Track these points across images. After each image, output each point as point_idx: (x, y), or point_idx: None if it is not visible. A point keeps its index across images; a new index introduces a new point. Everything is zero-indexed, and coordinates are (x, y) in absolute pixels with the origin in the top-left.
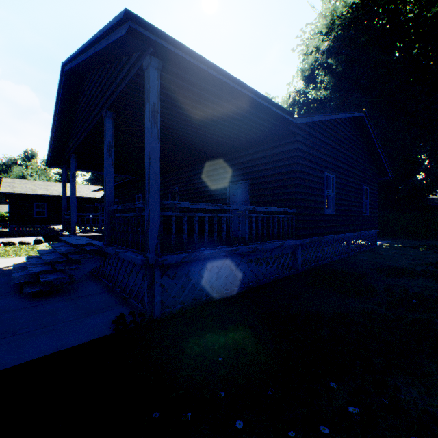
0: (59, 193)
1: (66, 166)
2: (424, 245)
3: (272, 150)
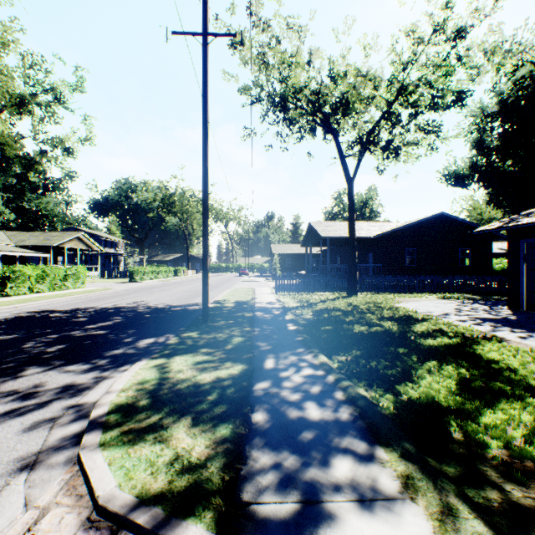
0: (297, 252)
1: (307, 247)
2: None
3: (377, 242)
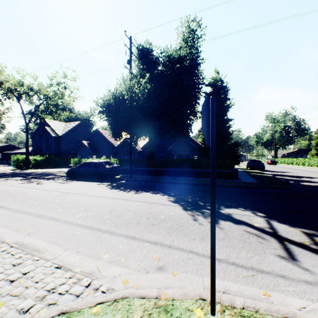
0: None
1: None
2: None
3: None
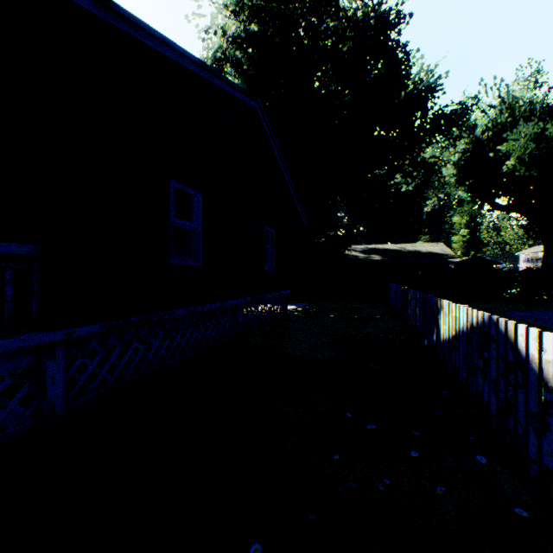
0: None
1: None
2: (338, 307)
3: None
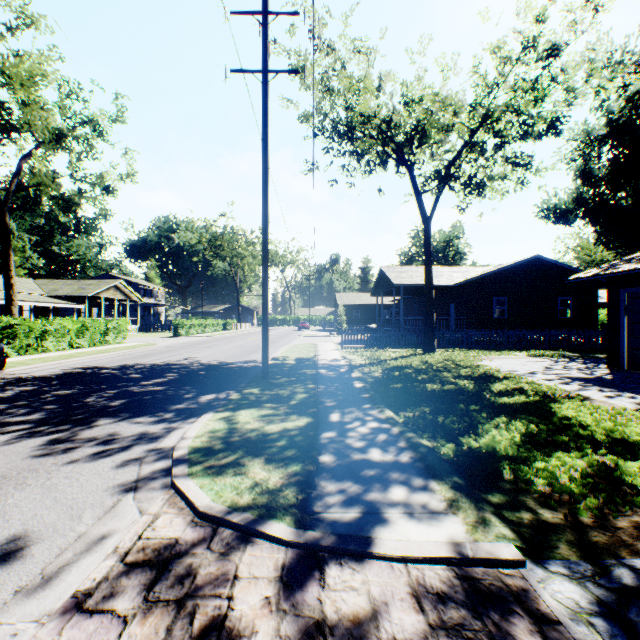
0: (367, 302)
1: (377, 296)
2: None
3: (460, 291)
